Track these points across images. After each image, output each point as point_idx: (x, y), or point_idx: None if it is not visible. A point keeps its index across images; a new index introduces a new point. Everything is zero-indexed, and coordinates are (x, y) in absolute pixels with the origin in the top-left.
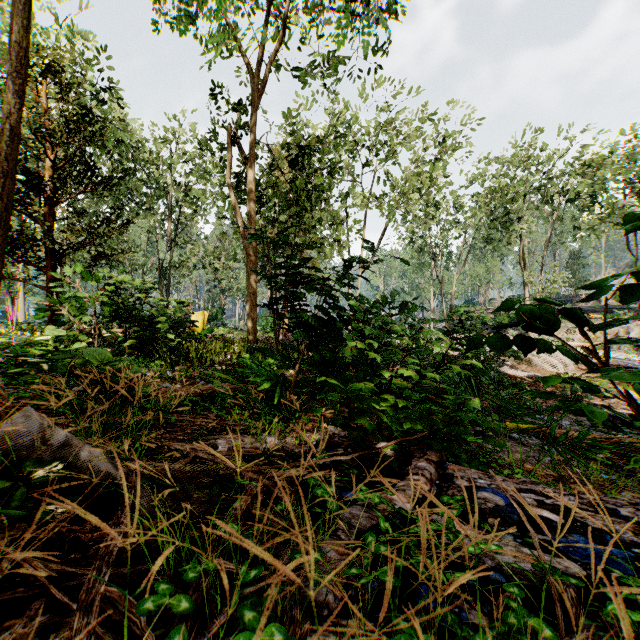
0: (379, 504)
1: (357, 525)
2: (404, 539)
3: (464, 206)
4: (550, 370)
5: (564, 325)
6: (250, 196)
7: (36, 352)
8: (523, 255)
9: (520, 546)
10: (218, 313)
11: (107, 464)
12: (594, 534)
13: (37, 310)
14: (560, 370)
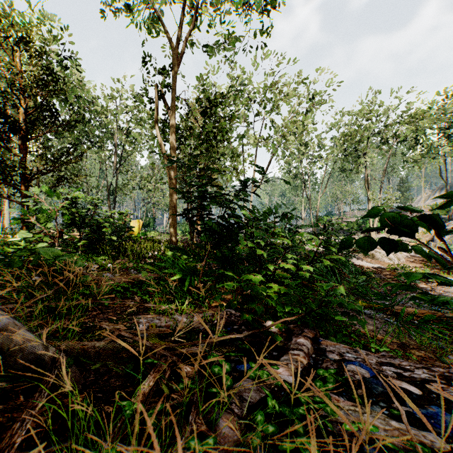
0: (267, 380)
1: (248, 400)
2: (291, 427)
3: (326, 145)
4: (388, 262)
5: None
6: (172, 136)
7: (10, 250)
8: (367, 180)
9: (388, 418)
10: (150, 221)
11: (38, 346)
12: (449, 406)
13: (12, 219)
14: (395, 262)
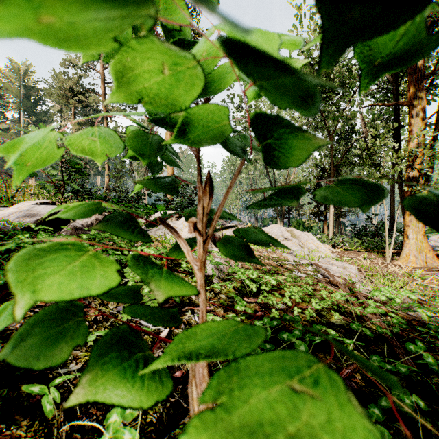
0: None
1: None
2: None
3: None
4: None
5: None
6: None
7: None
8: None
9: None
10: None
11: None
12: None
13: None
14: None
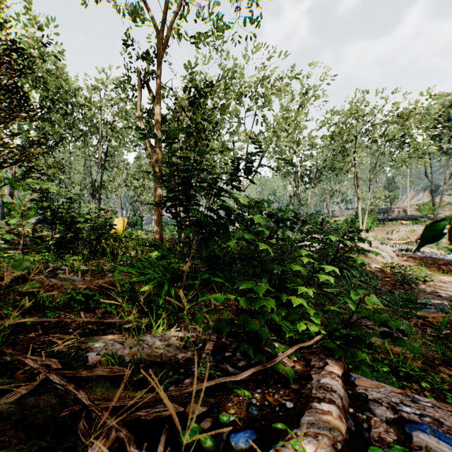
0: None
1: None
2: None
3: (316, 144)
4: (381, 261)
5: (385, 229)
6: (157, 125)
7: None
8: (357, 179)
9: None
10: (138, 220)
11: None
12: None
13: None
14: (388, 260)
